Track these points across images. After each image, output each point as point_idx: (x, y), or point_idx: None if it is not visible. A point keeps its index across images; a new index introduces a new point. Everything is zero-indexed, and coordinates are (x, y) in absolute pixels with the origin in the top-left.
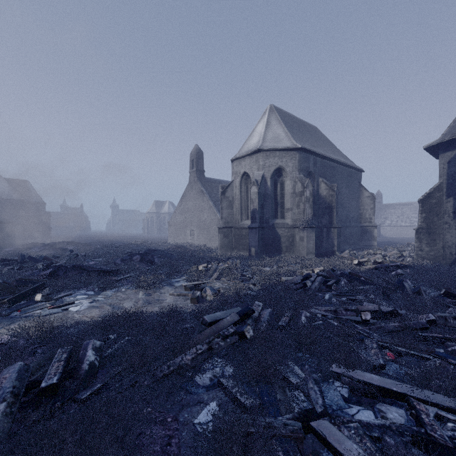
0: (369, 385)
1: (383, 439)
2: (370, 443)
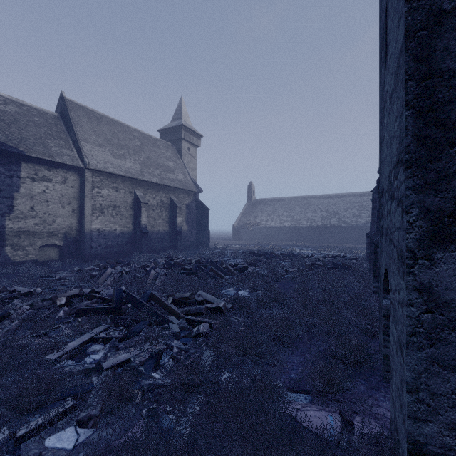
0: (76, 347)
1: (120, 347)
2: (121, 351)
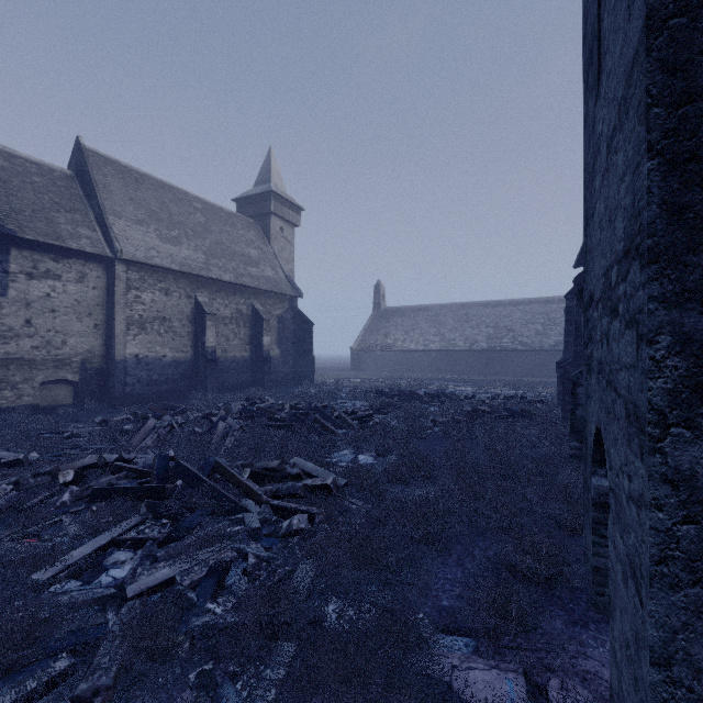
0: (86, 558)
1: (159, 557)
2: (161, 563)
